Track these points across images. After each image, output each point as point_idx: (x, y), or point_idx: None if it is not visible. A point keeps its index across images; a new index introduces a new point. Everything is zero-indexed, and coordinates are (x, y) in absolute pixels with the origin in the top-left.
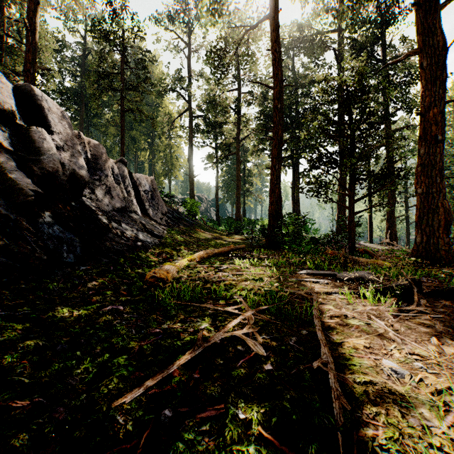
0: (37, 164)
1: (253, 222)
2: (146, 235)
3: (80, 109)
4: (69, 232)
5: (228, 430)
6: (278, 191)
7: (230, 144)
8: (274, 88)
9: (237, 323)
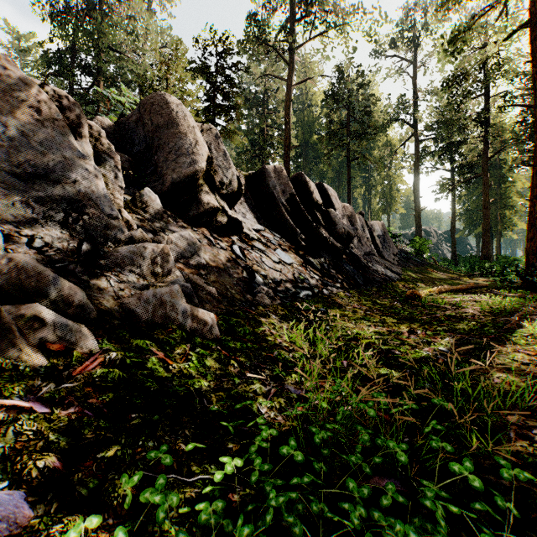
0: (334, 231)
1: (513, 261)
2: (389, 273)
3: (304, 162)
4: (353, 269)
5: (462, 321)
6: None
7: (472, 164)
8: (533, 107)
9: (469, 313)
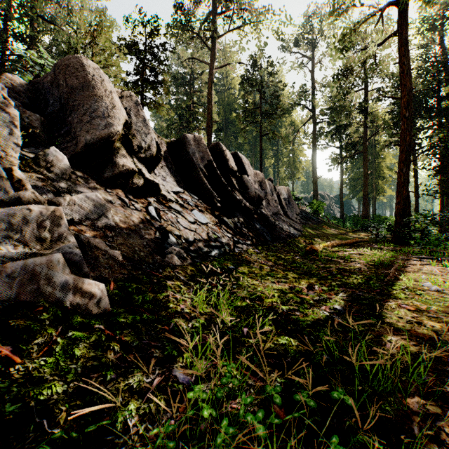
0: (247, 194)
1: (385, 219)
2: (293, 230)
3: (225, 136)
4: (263, 227)
5: (351, 275)
6: (405, 192)
7: (355, 143)
8: (401, 99)
9: (356, 266)
